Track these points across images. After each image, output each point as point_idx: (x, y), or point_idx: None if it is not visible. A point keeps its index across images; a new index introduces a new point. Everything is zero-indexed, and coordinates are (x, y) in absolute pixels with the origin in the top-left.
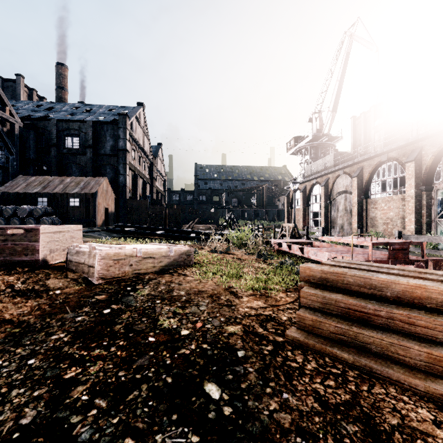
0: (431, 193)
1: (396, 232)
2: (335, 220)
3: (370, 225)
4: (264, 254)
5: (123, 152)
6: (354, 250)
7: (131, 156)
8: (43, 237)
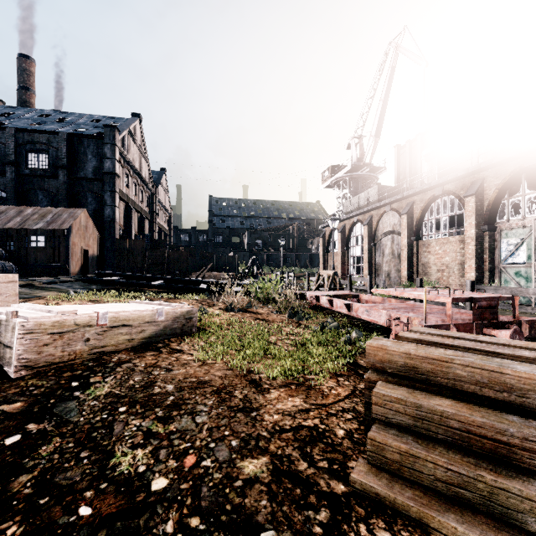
0: (494, 234)
1: (468, 282)
2: (380, 266)
3: (422, 273)
4: (298, 312)
5: (111, 176)
6: (418, 307)
7: (123, 183)
8: None
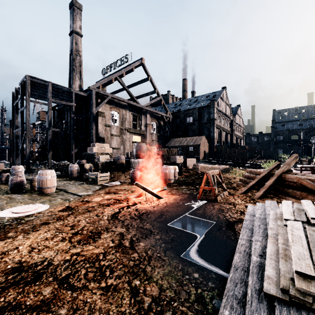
0: None
1: None
2: None
3: None
4: None
5: (213, 120)
6: None
7: (218, 120)
8: (187, 161)
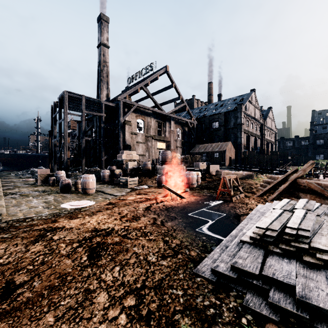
0: None
1: None
2: None
3: None
4: None
5: (240, 125)
6: None
7: (246, 125)
8: (210, 167)
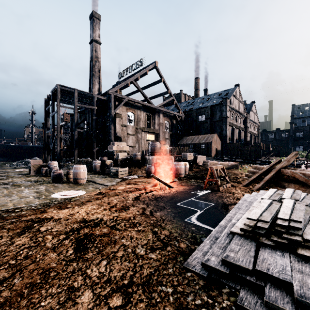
0: None
1: None
2: None
3: None
4: None
5: (225, 118)
6: None
7: (230, 118)
8: (197, 158)
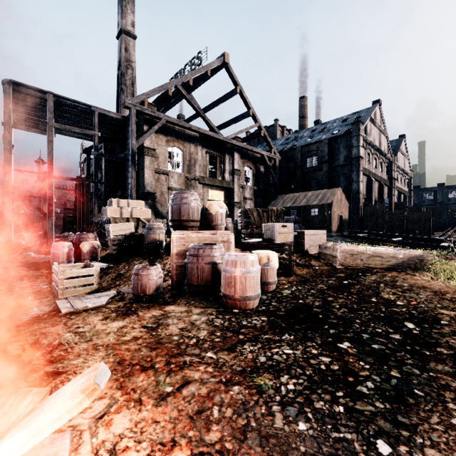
0: None
1: None
2: None
3: None
4: None
5: (356, 160)
6: None
7: (365, 161)
8: (306, 237)
